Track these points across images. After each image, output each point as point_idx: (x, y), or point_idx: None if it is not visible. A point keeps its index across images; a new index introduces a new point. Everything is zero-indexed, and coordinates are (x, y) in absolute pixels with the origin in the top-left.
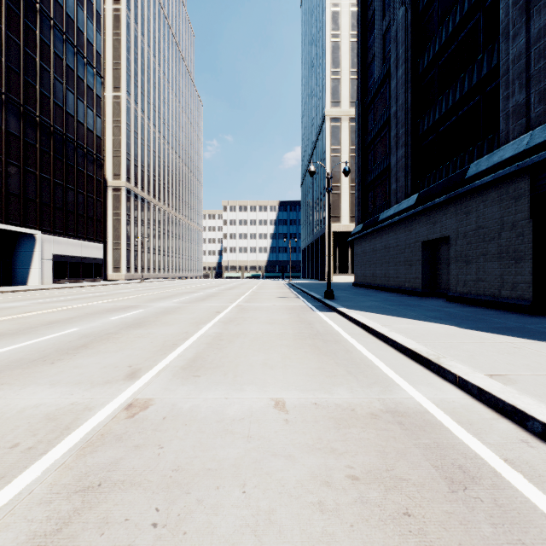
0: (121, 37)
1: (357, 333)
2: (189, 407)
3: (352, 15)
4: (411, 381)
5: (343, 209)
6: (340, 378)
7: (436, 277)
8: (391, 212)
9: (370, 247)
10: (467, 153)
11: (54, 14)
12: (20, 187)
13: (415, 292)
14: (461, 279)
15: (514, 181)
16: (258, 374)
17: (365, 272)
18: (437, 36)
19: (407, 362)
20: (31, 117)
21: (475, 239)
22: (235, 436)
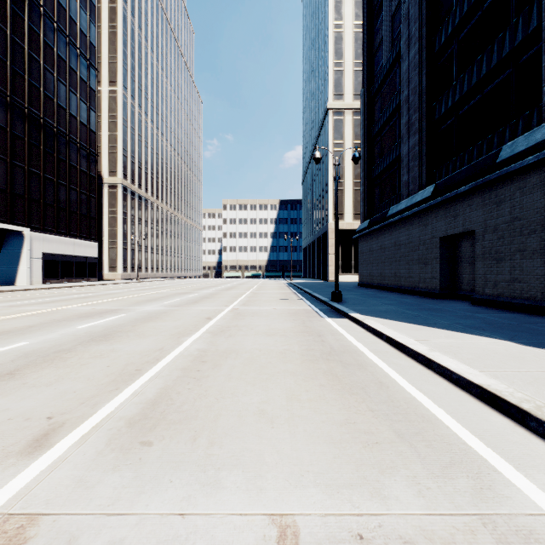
0: (117, 29)
1: (384, 350)
2: None
3: (356, 5)
4: (514, 460)
5: (346, 206)
6: (388, 449)
7: (455, 277)
8: (402, 206)
9: (378, 245)
10: (497, 134)
11: (44, 2)
12: (6, 181)
13: (431, 293)
14: (490, 279)
15: None
16: (248, 437)
17: (372, 271)
18: (457, 6)
19: (479, 408)
20: (18, 108)
21: (509, 232)
22: None
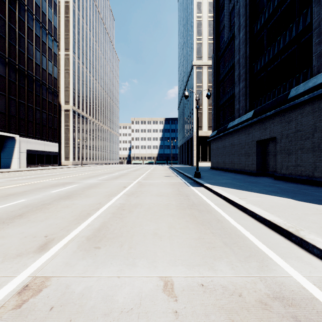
0: (69, 18)
1: (222, 203)
2: (81, 290)
3: (209, 4)
4: (281, 254)
5: (204, 122)
6: (219, 250)
7: (265, 163)
8: (235, 123)
9: (222, 145)
10: (288, 82)
11: (27, 3)
12: (5, 108)
13: (251, 173)
14: (284, 165)
15: None
16: (149, 245)
17: (218, 160)
18: (266, 9)
19: (268, 231)
20: (12, 65)
21: (295, 138)
22: None
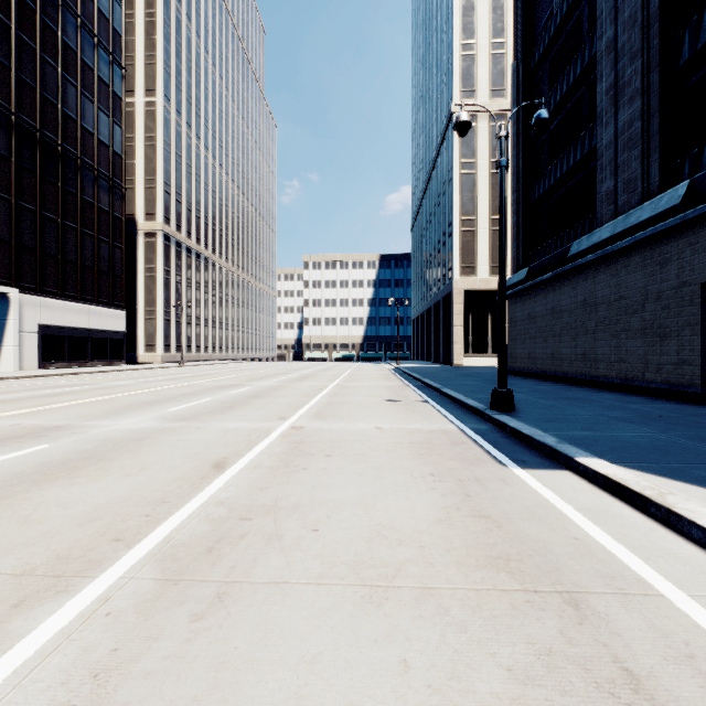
0: (156, 18)
1: None
2: None
3: None
4: None
5: (480, 255)
6: None
7: None
8: (603, 235)
9: (546, 307)
10: None
11: None
12: None
13: (679, 392)
14: None
15: None
16: None
17: (534, 351)
18: None
19: None
20: (1, 113)
21: None
22: None
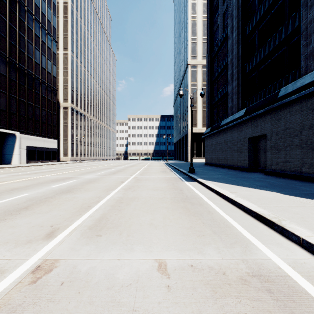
0: (68, 18)
1: (213, 197)
2: (86, 270)
3: (204, 5)
4: (263, 241)
5: (198, 119)
6: (208, 237)
7: (257, 159)
8: (228, 120)
9: (215, 141)
10: (278, 82)
11: (27, 4)
12: (6, 106)
13: (244, 168)
14: (274, 161)
15: (311, 98)
16: (145, 233)
17: (212, 156)
18: (258, 11)
19: (254, 222)
20: (13, 64)
21: (284, 135)
22: (121, 309)
